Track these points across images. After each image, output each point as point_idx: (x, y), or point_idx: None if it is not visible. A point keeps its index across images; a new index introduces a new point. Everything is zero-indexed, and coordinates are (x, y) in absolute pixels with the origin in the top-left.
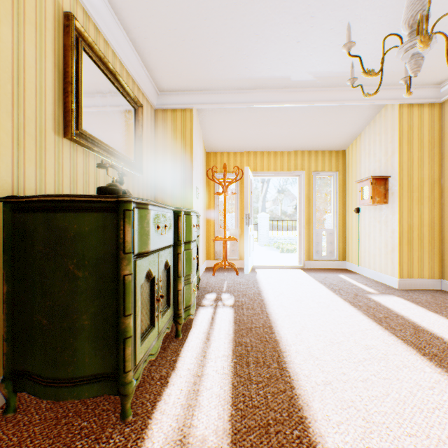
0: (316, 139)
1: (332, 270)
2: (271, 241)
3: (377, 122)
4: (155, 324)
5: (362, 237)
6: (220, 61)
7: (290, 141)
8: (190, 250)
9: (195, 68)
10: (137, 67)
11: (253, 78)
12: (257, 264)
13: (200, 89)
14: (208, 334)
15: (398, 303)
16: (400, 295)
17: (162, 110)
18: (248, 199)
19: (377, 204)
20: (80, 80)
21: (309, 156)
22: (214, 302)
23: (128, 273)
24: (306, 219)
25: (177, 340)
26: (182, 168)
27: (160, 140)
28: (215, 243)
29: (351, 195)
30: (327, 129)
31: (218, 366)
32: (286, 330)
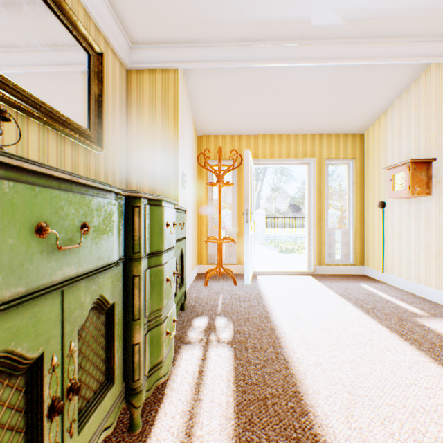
0: (330, 118)
1: (350, 277)
2: (267, 239)
3: (413, 92)
4: None
5: (388, 238)
6: None
7: (298, 121)
8: (160, 267)
9: None
10: None
11: (259, 20)
12: (258, 270)
13: (186, 39)
14: (191, 418)
15: None
16: None
17: (136, 70)
18: (249, 191)
19: (417, 195)
20: None
21: (320, 140)
22: (204, 335)
23: None
24: (316, 215)
25: (130, 440)
26: (163, 147)
27: (134, 110)
28: (208, 244)
29: (371, 187)
30: (346, 103)
31: None
32: (326, 405)
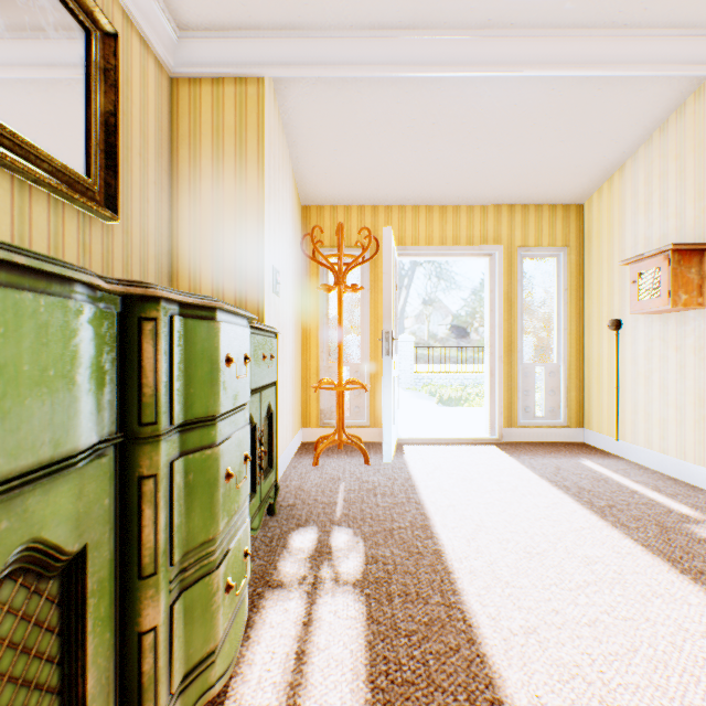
0: (528, 177)
1: (561, 448)
2: (418, 381)
3: (673, 130)
4: None
5: (627, 381)
6: None
7: (475, 182)
8: (211, 451)
9: None
10: None
11: None
12: (406, 436)
13: (279, 22)
14: None
15: None
16: None
17: (188, 79)
18: (390, 299)
19: (683, 307)
20: None
21: (510, 216)
22: (310, 568)
23: None
24: (504, 343)
25: None
26: (237, 219)
27: (185, 151)
28: (320, 392)
29: (596, 295)
30: (557, 151)
31: None
32: None
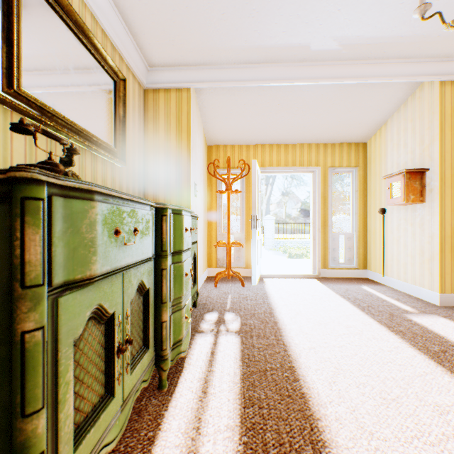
0: (333, 129)
1: (352, 280)
2: (277, 244)
3: (409, 106)
4: (115, 391)
5: (388, 242)
6: (223, 21)
7: (303, 132)
8: (181, 264)
9: (191, 31)
10: (117, 28)
11: (264, 47)
12: (265, 273)
13: (199, 62)
14: (206, 382)
15: (450, 328)
16: (446, 316)
17: (153, 90)
18: (255, 198)
19: (412, 202)
20: (15, 15)
21: (324, 149)
22: (215, 326)
23: (32, 327)
24: (321, 221)
25: (160, 394)
26: (177, 159)
27: (151, 126)
28: (217, 248)
29: (373, 194)
30: (348, 116)
31: (219, 453)
32: (314, 375)
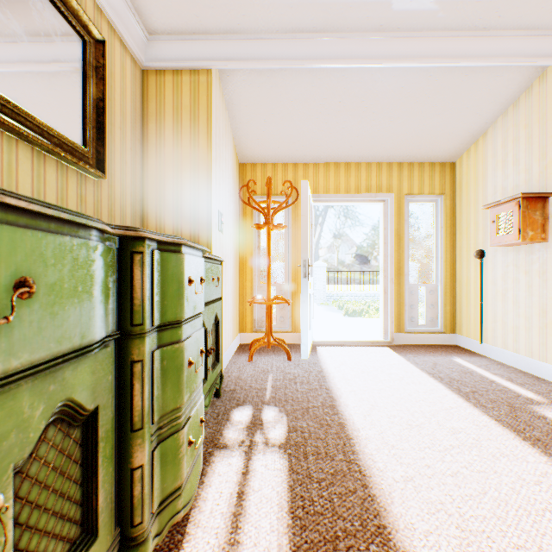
0: (413, 141)
1: (438, 349)
2: (329, 298)
3: (523, 106)
4: None
5: (489, 297)
6: None
7: (372, 145)
8: (178, 345)
9: None
10: None
11: (322, 2)
12: (319, 339)
13: (223, 28)
14: None
15: None
16: None
17: (155, 71)
18: (307, 235)
19: (530, 241)
20: None
21: (399, 171)
22: (247, 435)
23: None
24: (395, 268)
25: None
26: (192, 175)
27: (152, 125)
28: (253, 305)
29: (466, 231)
30: (434, 121)
31: None
32: (427, 550)
